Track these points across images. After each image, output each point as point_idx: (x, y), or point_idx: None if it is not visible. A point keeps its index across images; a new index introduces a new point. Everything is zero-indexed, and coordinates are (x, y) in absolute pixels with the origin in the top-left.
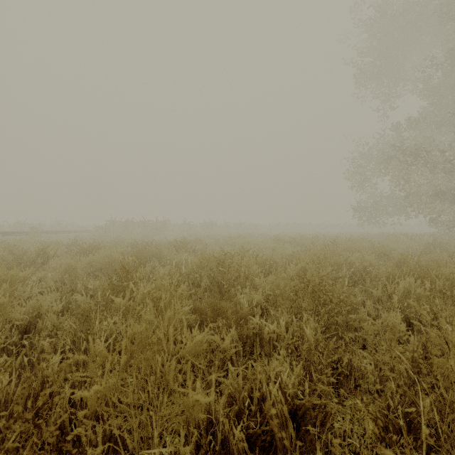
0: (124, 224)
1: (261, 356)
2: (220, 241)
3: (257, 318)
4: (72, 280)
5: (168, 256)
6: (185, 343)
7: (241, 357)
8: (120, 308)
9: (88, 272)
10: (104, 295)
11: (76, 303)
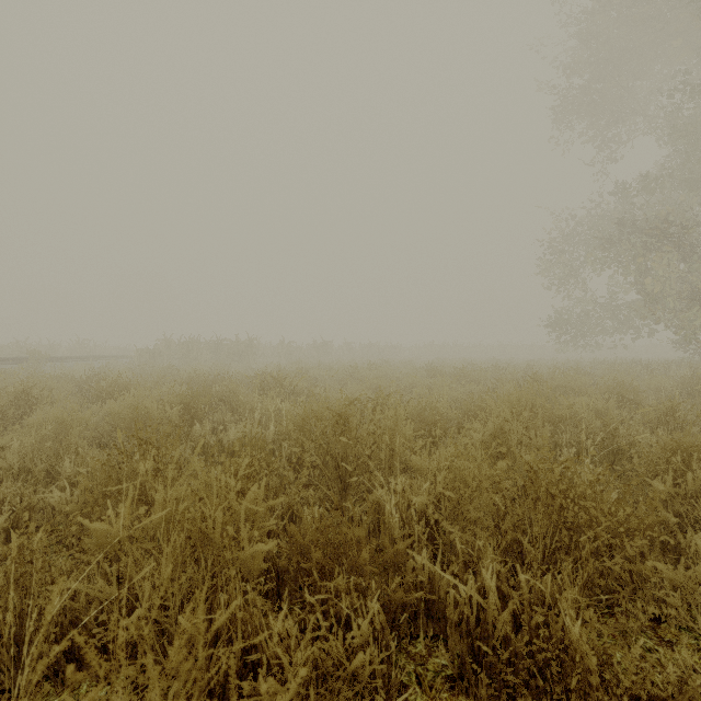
0: (183, 345)
1: (434, 646)
2: (338, 373)
3: (424, 553)
4: (60, 452)
5: (248, 402)
6: (256, 647)
7: (393, 668)
8: (105, 545)
9: (100, 433)
10: (103, 492)
11: (57, 502)
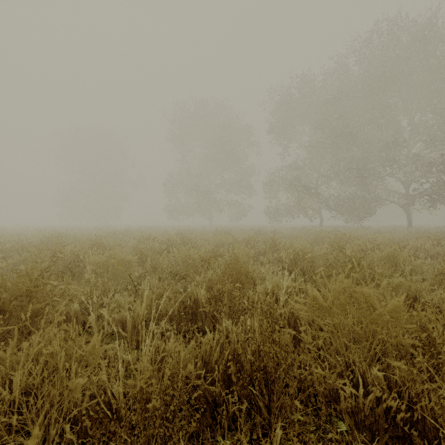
0: None
1: None
2: None
3: None
4: None
5: None
6: None
7: None
8: None
9: None
10: None
11: None
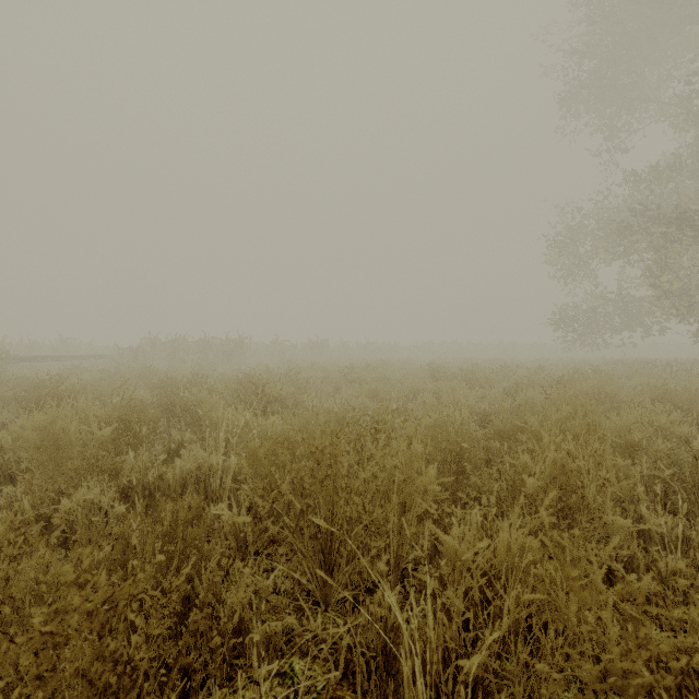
0: (169, 344)
1: None
2: (332, 375)
3: None
4: None
5: (216, 415)
6: None
7: None
8: None
9: (9, 460)
10: None
11: None
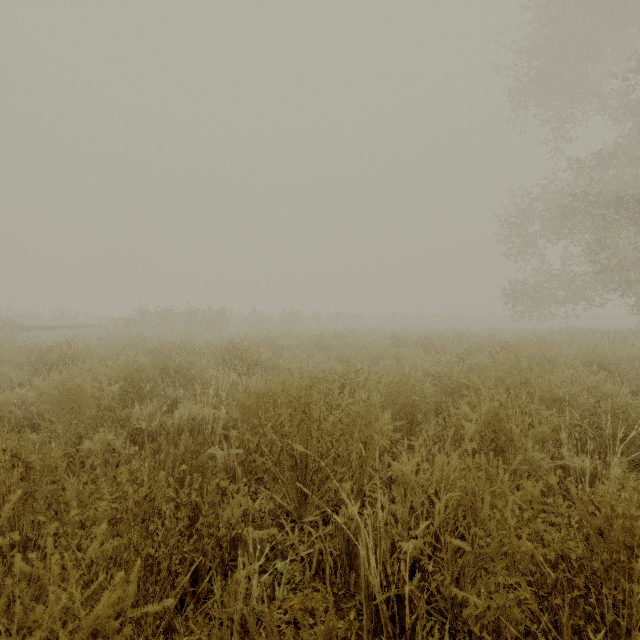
0: (157, 315)
1: None
2: (305, 342)
3: None
4: None
5: (205, 375)
6: None
7: None
8: None
9: (32, 413)
10: None
11: None
